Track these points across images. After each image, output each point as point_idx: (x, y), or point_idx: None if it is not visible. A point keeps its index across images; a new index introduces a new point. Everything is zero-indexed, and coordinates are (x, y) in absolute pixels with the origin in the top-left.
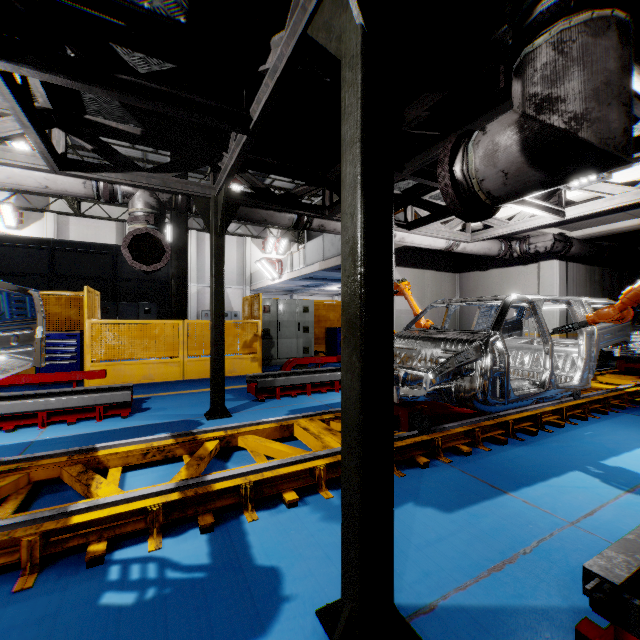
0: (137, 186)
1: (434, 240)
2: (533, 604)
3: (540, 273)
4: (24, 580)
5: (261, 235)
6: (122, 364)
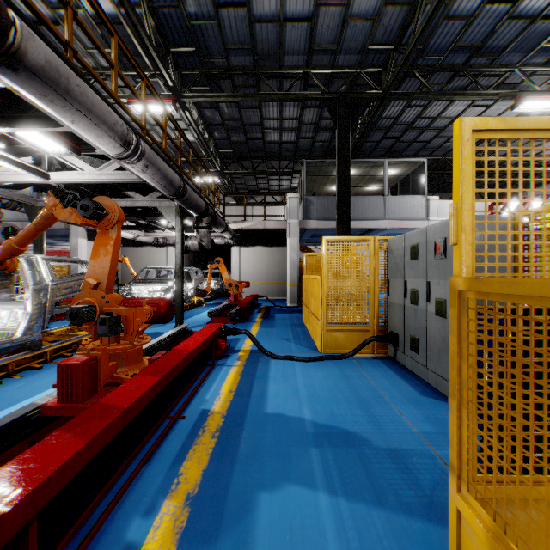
0: None
1: (129, 234)
2: (200, 324)
3: (168, 252)
4: None
5: None
6: None
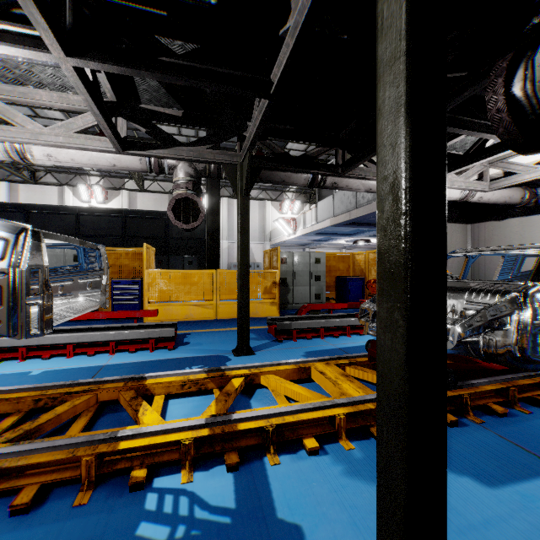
0: (179, 159)
1: (448, 191)
2: None
3: None
4: (81, 495)
5: (278, 198)
6: (170, 305)
